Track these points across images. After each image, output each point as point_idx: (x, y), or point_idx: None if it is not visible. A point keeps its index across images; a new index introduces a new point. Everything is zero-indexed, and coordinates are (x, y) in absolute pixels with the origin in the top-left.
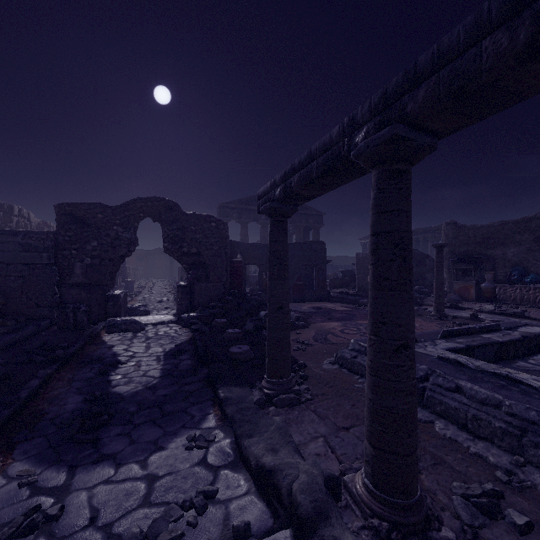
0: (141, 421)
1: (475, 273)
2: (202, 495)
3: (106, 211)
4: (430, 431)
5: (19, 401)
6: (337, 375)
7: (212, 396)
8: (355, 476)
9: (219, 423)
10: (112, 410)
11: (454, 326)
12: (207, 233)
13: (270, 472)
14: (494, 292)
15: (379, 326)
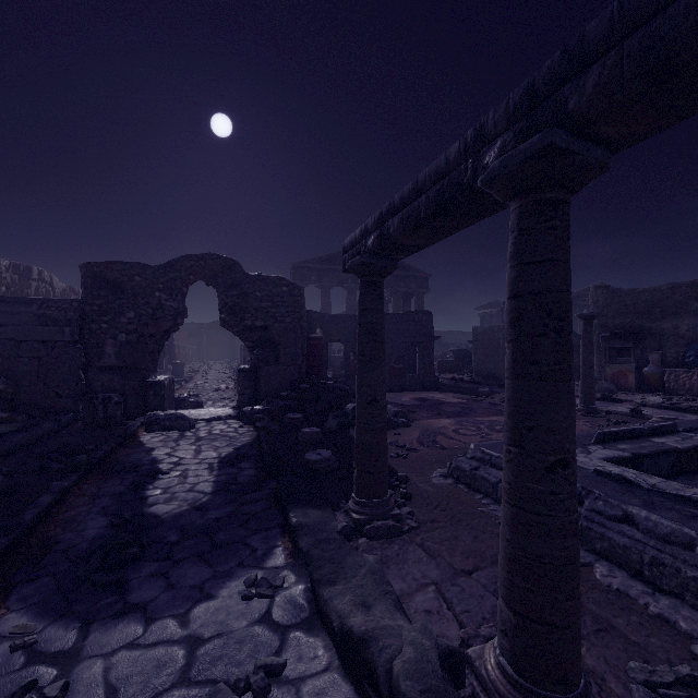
0: (183, 555)
1: (635, 354)
2: (262, 672)
3: (146, 272)
4: (588, 579)
5: (23, 525)
6: (451, 494)
7: (280, 522)
8: (484, 650)
9: (290, 561)
10: (146, 539)
11: (609, 426)
12: (277, 300)
13: (360, 642)
14: (662, 379)
15: (522, 432)
